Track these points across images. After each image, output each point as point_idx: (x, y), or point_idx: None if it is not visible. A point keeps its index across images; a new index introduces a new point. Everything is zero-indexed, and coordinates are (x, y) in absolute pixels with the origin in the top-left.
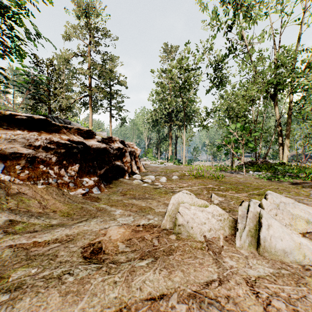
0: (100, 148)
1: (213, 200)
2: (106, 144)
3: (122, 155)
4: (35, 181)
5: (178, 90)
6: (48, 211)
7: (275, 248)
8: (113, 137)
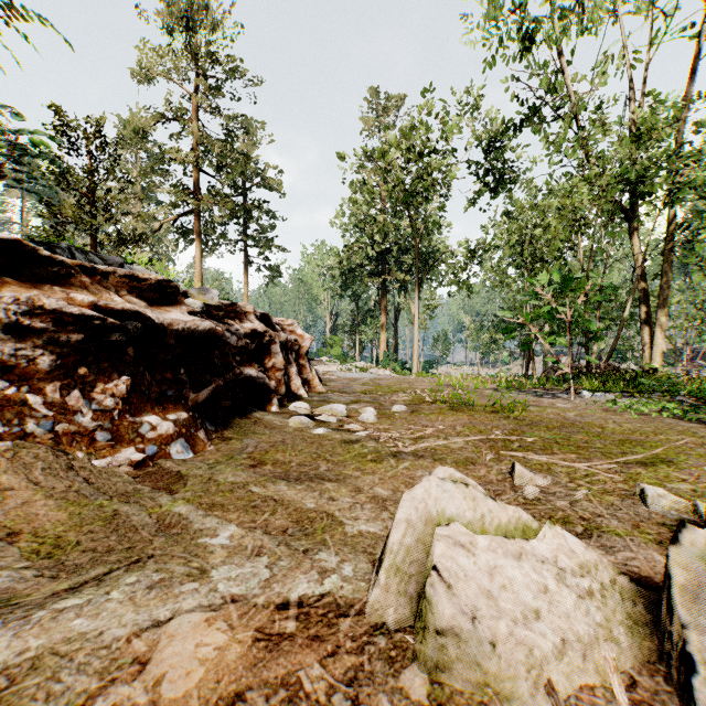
0: (197, 332)
1: (519, 485)
2: (218, 320)
3: (263, 351)
4: None
5: (403, 199)
6: None
7: None
8: (240, 305)
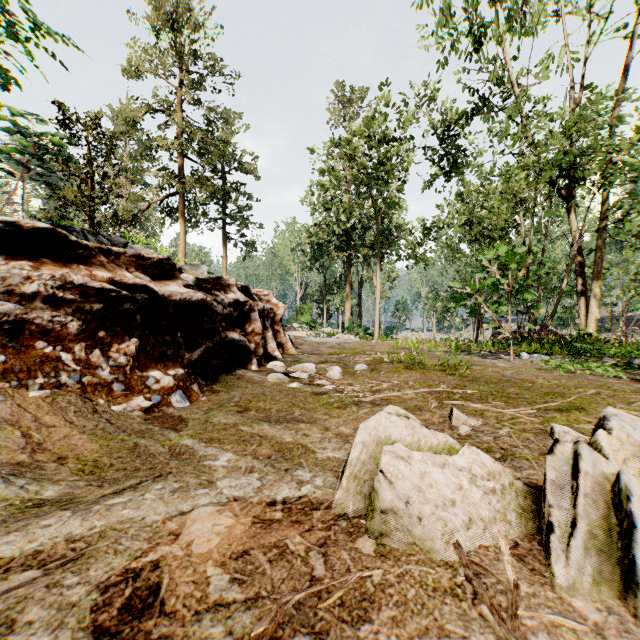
0: (191, 302)
1: (456, 425)
2: (207, 292)
3: (244, 318)
4: (23, 379)
5: (365, 182)
6: (46, 460)
7: None
8: (224, 278)
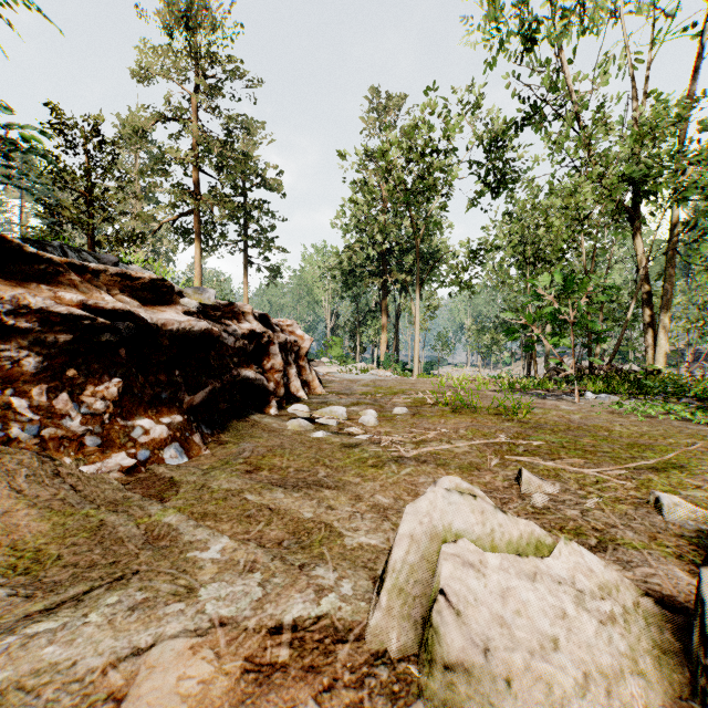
0: (192, 333)
1: (527, 492)
2: (215, 321)
3: (262, 353)
4: None
5: (404, 198)
6: None
7: None
8: (238, 305)
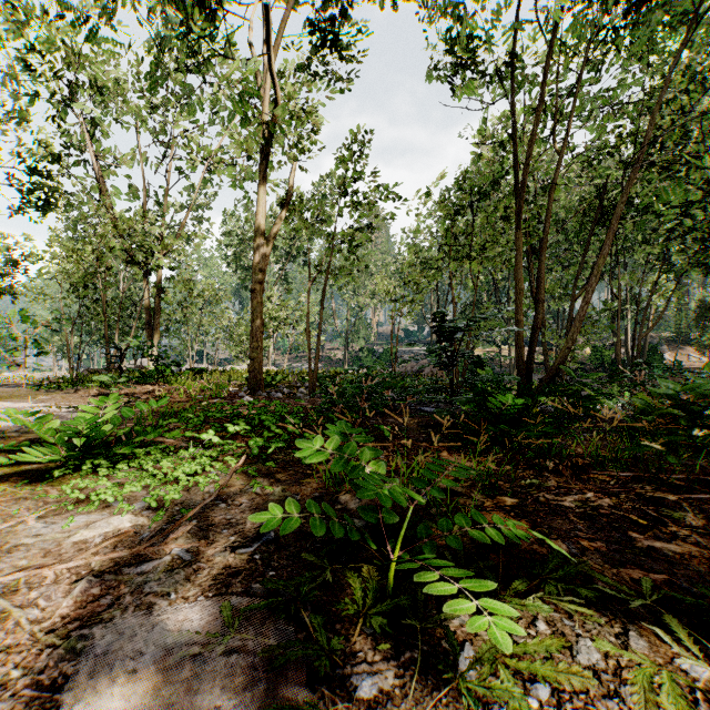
0: None
1: None
2: None
3: None
4: None
5: None
6: None
7: None
8: None
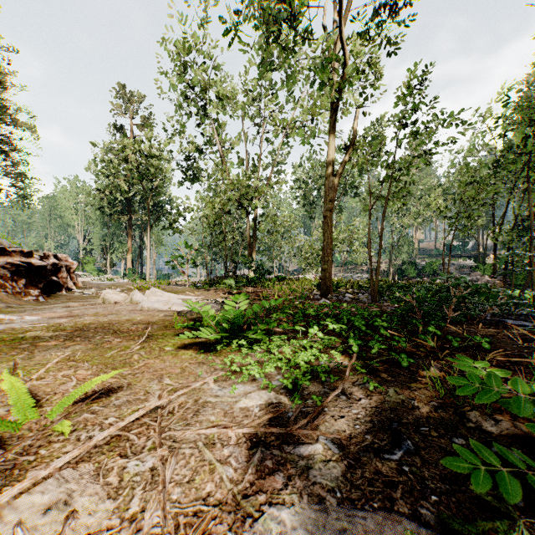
0: (42, 266)
1: None
2: (42, 260)
3: (57, 271)
4: None
5: (138, 177)
6: (23, 304)
7: (136, 300)
8: (47, 253)
